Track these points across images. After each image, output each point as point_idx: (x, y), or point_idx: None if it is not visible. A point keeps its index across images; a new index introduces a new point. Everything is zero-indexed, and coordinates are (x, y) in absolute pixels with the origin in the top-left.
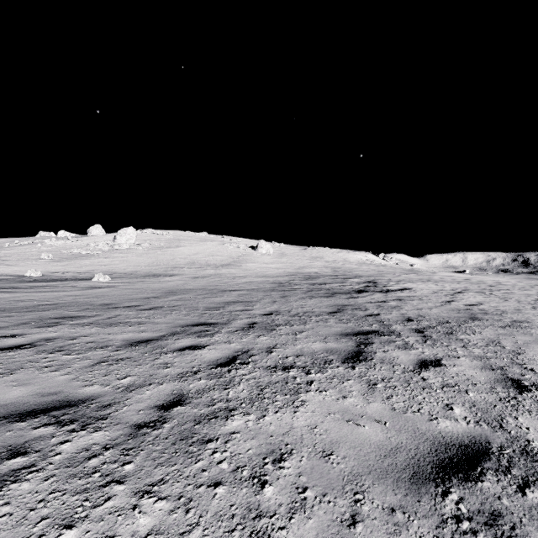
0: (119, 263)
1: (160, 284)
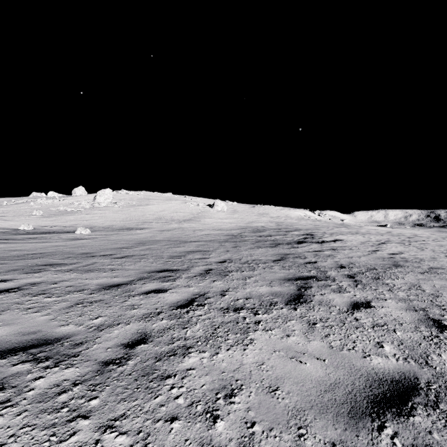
0: (98, 218)
1: (132, 236)
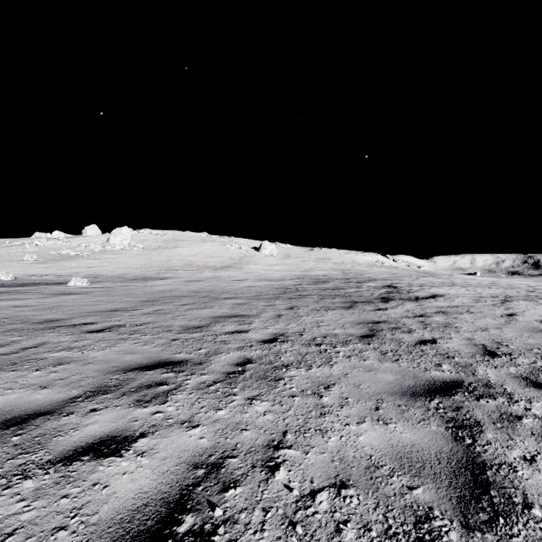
0: (109, 265)
1: (145, 289)
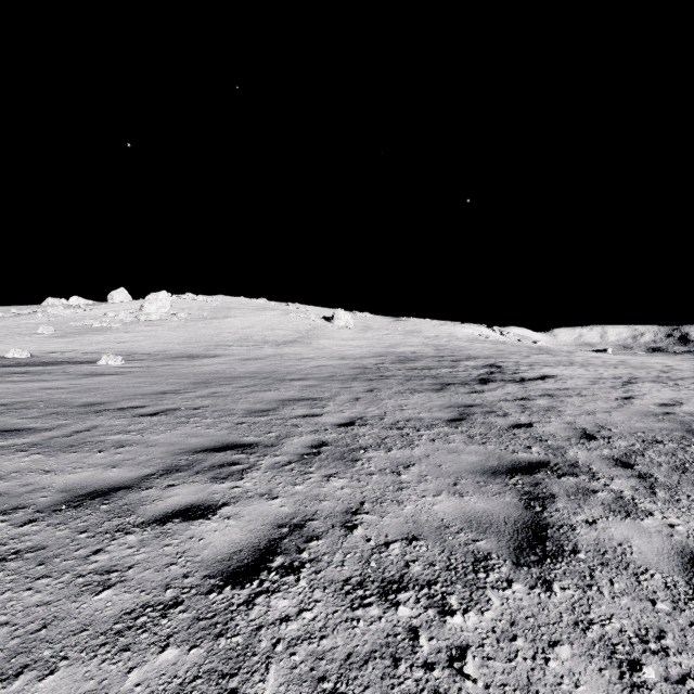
0: (144, 339)
1: (193, 369)
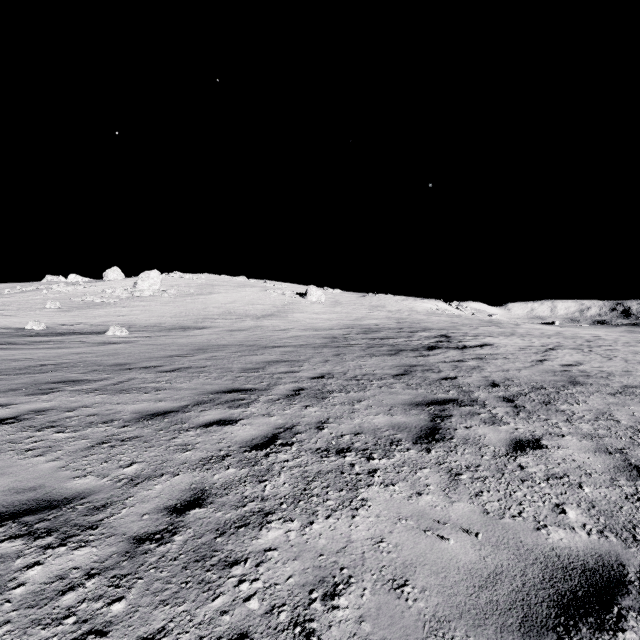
0: (140, 313)
1: (189, 339)
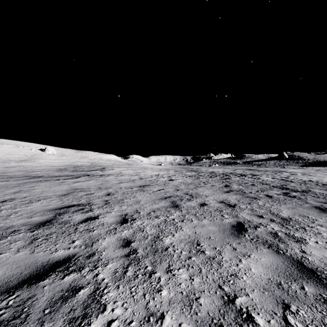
0: None
1: None
